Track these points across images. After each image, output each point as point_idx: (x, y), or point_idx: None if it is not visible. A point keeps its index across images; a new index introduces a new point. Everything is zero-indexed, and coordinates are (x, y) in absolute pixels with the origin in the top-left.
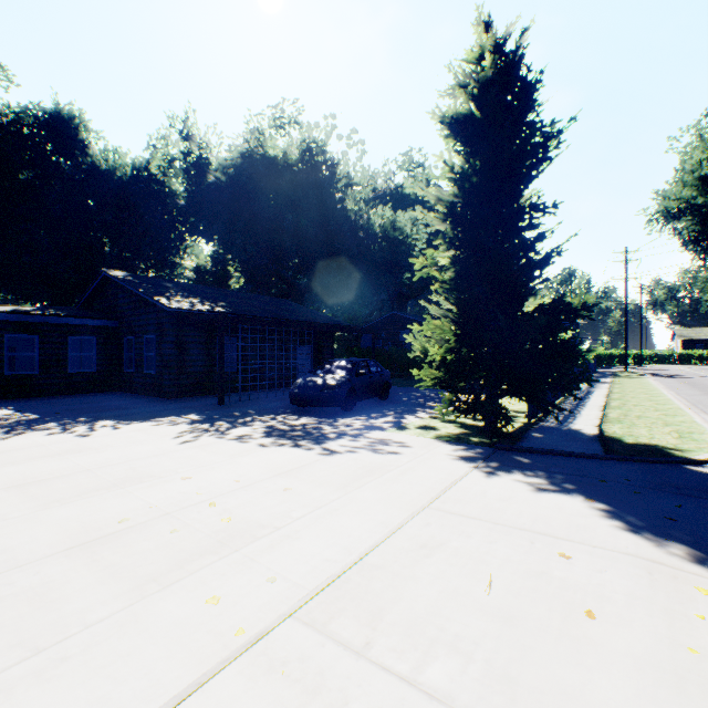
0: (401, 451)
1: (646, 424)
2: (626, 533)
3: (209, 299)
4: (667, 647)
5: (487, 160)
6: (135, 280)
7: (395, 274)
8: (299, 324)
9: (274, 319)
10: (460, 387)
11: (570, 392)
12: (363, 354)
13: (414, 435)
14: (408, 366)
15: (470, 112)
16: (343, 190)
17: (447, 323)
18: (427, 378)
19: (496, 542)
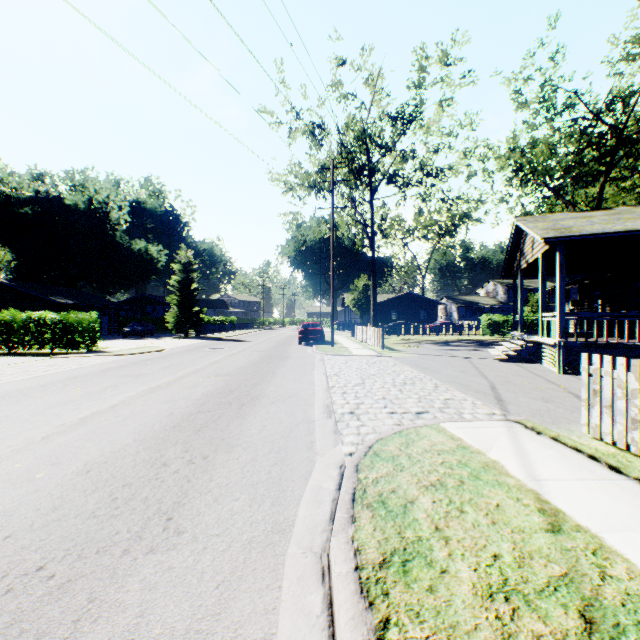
0: (166, 339)
1: (222, 335)
2: (195, 339)
3: (62, 295)
4: (191, 340)
5: (184, 281)
6: (20, 285)
7: (147, 276)
8: (113, 308)
9: (106, 307)
10: (179, 328)
11: (200, 327)
12: (126, 320)
13: (168, 338)
14: (156, 327)
15: (181, 269)
16: (114, 226)
17: (176, 313)
18: (170, 326)
19: (180, 340)
